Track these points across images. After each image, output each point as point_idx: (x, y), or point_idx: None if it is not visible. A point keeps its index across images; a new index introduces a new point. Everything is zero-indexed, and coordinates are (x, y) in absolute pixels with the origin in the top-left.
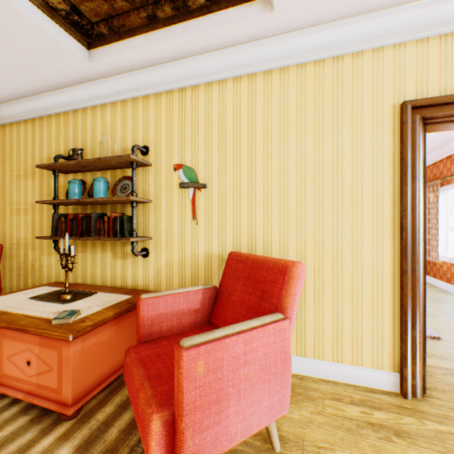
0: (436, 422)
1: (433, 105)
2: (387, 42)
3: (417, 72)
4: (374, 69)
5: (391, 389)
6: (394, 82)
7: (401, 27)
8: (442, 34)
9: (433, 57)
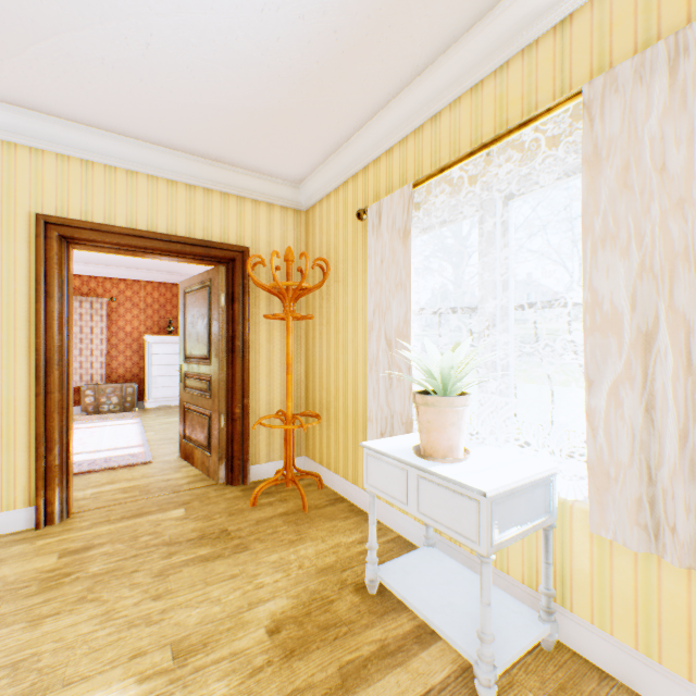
0: (54, 537)
1: (72, 226)
2: (20, 141)
3: (59, 187)
4: (6, 165)
5: (28, 526)
6: (31, 188)
7: (36, 133)
8: (85, 159)
9: (76, 177)
